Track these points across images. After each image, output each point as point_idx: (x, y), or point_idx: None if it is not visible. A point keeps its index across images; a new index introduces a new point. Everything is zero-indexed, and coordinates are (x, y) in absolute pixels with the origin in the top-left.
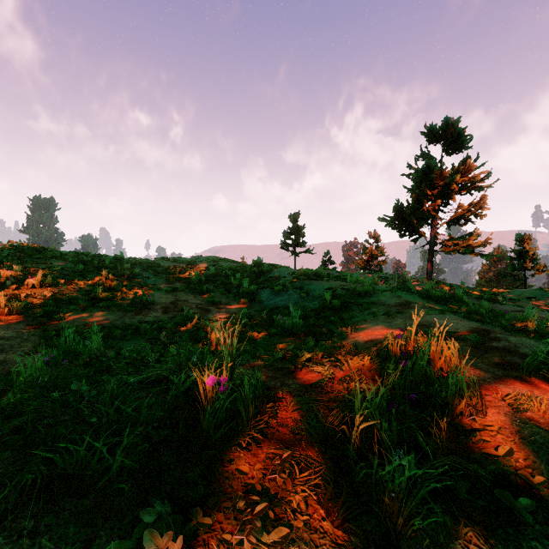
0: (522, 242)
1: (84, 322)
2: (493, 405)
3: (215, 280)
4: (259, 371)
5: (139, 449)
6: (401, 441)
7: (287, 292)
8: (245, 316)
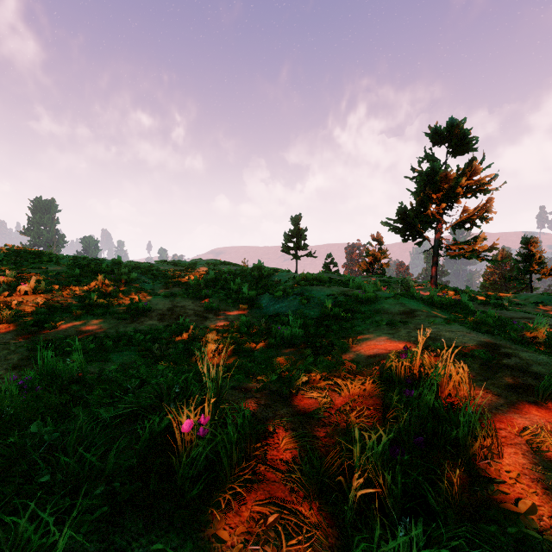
0: (528, 245)
1: (76, 332)
2: (509, 442)
3: (215, 284)
4: (250, 398)
5: (98, 514)
6: (406, 496)
7: (287, 298)
8: (243, 325)
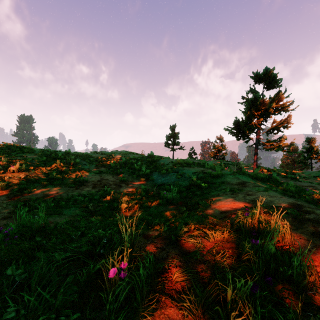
0: (310, 142)
1: (43, 195)
2: None
3: (125, 166)
4: (151, 243)
5: None
6: None
7: (169, 174)
8: (143, 191)
